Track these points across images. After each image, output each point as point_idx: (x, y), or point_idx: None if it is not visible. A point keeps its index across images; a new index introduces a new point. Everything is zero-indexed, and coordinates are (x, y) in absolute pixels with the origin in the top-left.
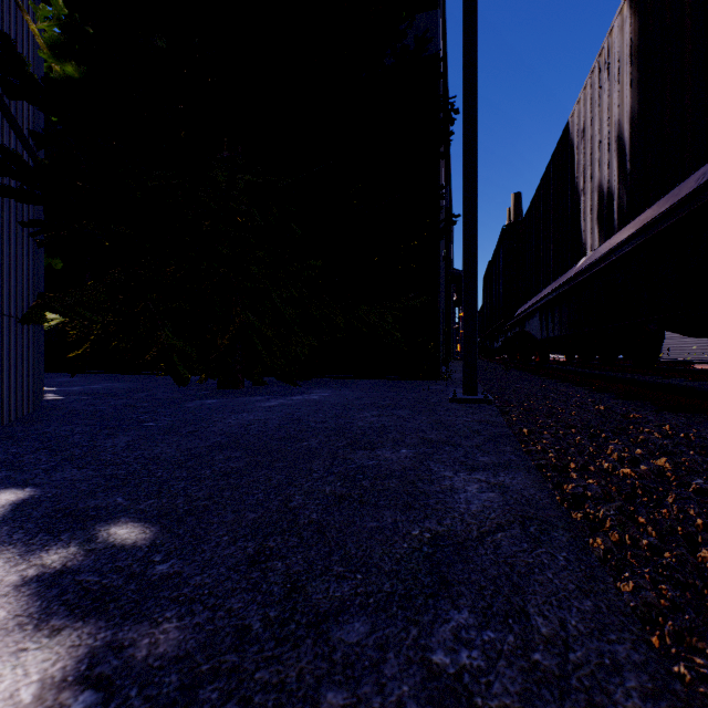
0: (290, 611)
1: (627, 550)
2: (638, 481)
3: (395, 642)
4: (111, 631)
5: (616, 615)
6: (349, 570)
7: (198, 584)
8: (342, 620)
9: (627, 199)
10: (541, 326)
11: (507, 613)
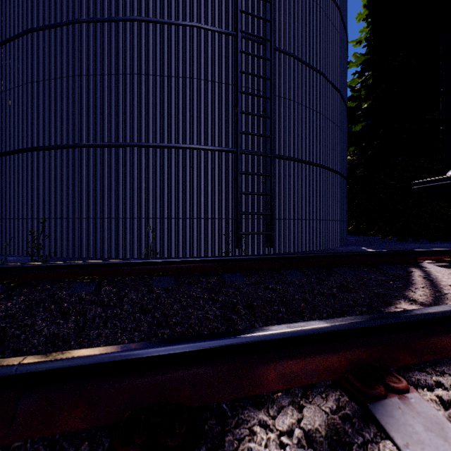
0: None
1: None
2: None
3: None
4: None
5: None
6: None
7: None
8: None
9: None
10: None
11: None
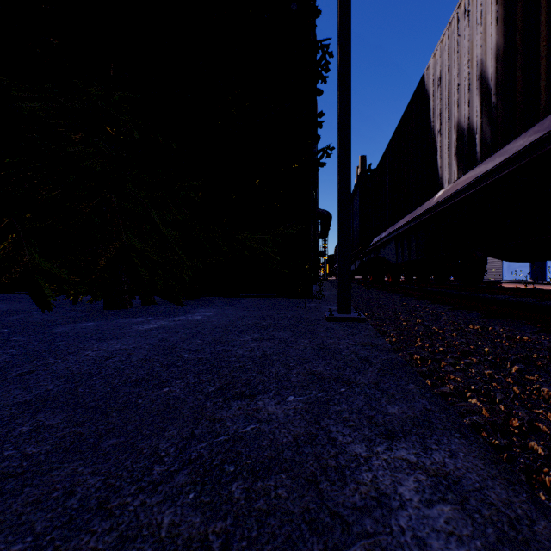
0: None
1: None
2: None
3: None
4: None
5: None
6: None
7: None
8: None
9: (493, 130)
10: (397, 252)
11: None
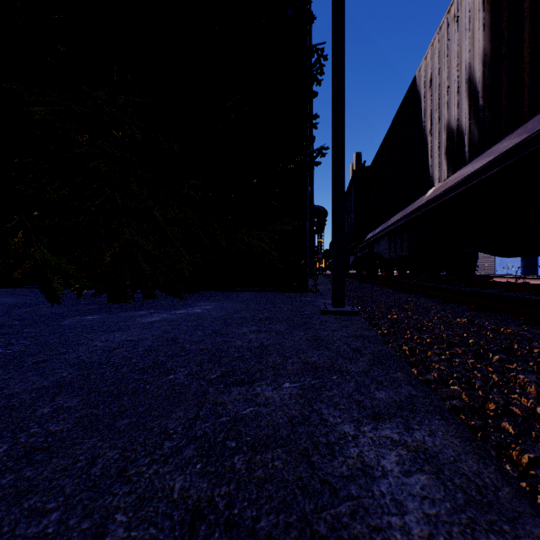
0: None
1: None
2: None
3: None
4: None
5: None
6: None
7: None
8: None
9: (480, 132)
10: (390, 248)
11: None
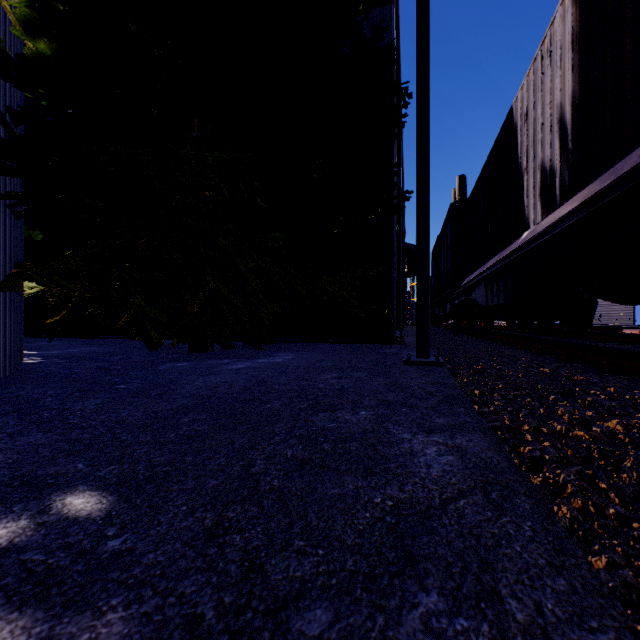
0: (247, 595)
1: (595, 520)
2: (594, 444)
3: (360, 634)
4: (48, 624)
5: (593, 596)
6: (310, 544)
7: (150, 563)
8: (302, 606)
9: (569, 176)
10: (486, 295)
11: (478, 595)
